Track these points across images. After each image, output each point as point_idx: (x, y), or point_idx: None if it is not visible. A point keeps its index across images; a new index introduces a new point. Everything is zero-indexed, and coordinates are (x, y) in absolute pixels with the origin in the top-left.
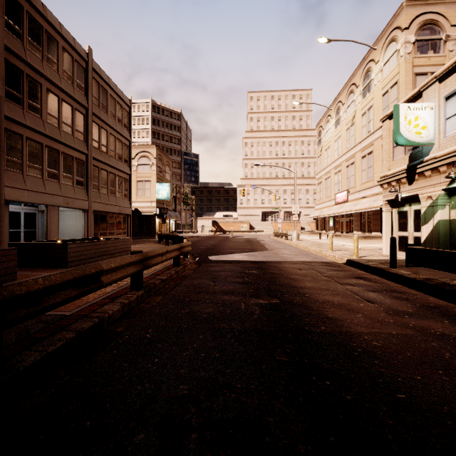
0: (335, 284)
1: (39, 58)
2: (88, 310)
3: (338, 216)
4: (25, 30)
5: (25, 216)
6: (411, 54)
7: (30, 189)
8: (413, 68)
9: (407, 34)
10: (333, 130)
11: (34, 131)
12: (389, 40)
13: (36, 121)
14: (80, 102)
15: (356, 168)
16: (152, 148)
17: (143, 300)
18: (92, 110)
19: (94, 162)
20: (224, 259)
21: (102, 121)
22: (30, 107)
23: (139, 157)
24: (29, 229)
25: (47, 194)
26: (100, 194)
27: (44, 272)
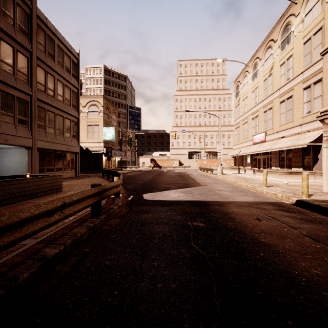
0: None
1: None
2: None
3: (255, 154)
4: None
5: None
6: None
7: None
8: None
9: None
10: (250, 82)
11: None
12: None
13: None
14: (23, 44)
15: (274, 112)
16: (100, 98)
17: None
18: (36, 54)
19: (39, 104)
20: (160, 199)
21: (48, 67)
22: None
23: (89, 105)
24: None
25: None
26: (47, 134)
27: None
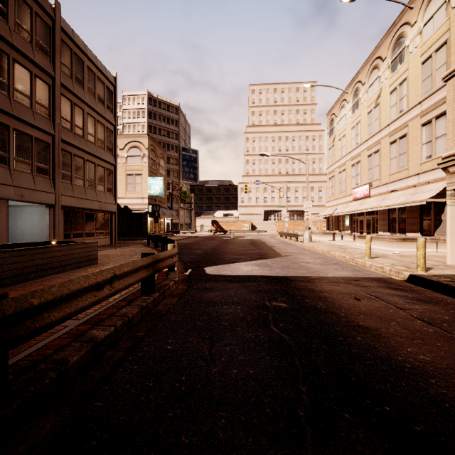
0: None
1: None
2: None
3: (356, 214)
4: None
5: None
6: None
7: None
8: None
9: None
10: (349, 115)
11: None
12: None
13: None
14: (43, 67)
15: (382, 157)
16: (144, 137)
17: None
18: (60, 80)
19: (64, 146)
20: (227, 273)
21: (76, 97)
22: None
23: (129, 147)
24: None
25: None
26: (74, 187)
27: None
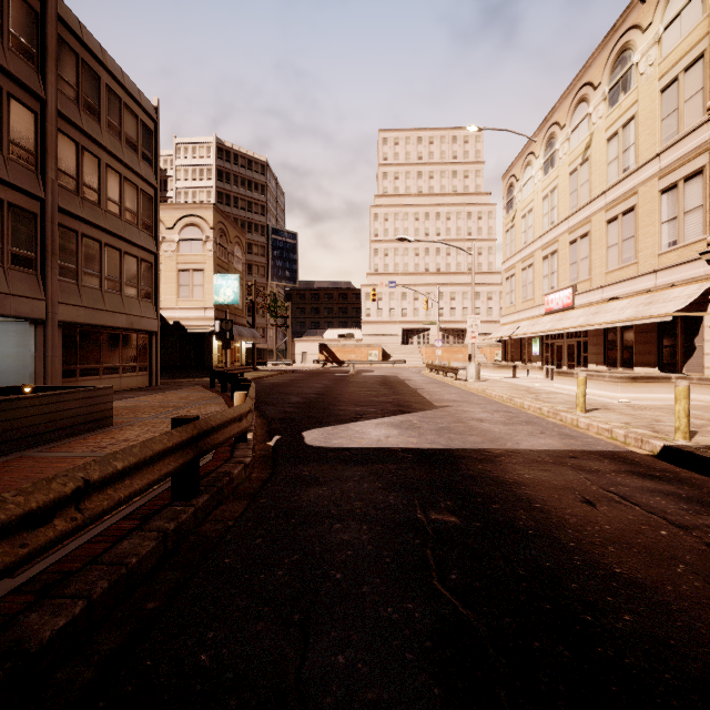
0: None
1: None
2: None
3: (551, 335)
4: None
5: None
6: None
7: None
8: None
9: None
10: (539, 178)
11: None
12: None
13: None
14: (23, 81)
15: (594, 244)
16: (207, 209)
17: None
18: (56, 105)
19: (64, 220)
20: (343, 444)
21: (86, 136)
22: None
23: (182, 225)
24: None
25: None
26: (81, 289)
27: None
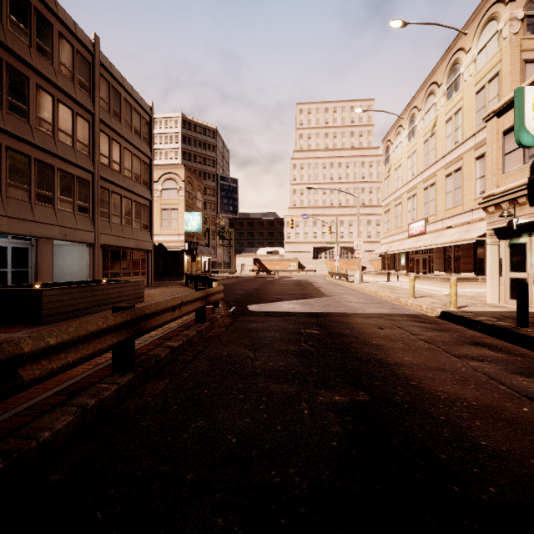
0: (449, 358)
1: (25, 43)
2: (5, 428)
3: (413, 252)
4: (4, 5)
5: (13, 251)
6: (519, 35)
7: (11, 216)
8: (521, 53)
9: (514, 8)
10: (405, 143)
11: (18, 139)
12: (486, 20)
13: (21, 126)
14: (84, 105)
15: (438, 190)
16: (180, 169)
17: (133, 389)
18: (99, 116)
19: (103, 183)
20: (269, 310)
21: (113, 131)
22: (13, 107)
23: (163, 179)
24: (19, 269)
25: (36, 222)
26: (111, 224)
27: (3, 332)
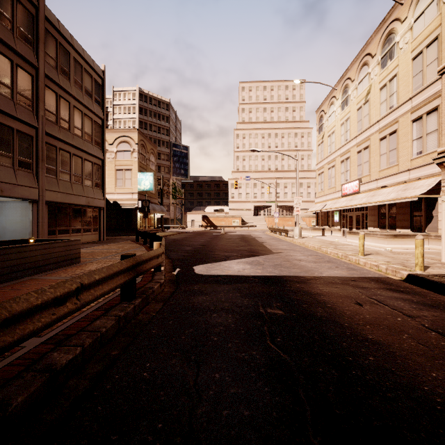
0: None
1: None
2: None
3: (346, 209)
4: None
5: None
6: None
7: None
8: None
9: None
10: (338, 112)
11: None
12: None
13: None
14: (25, 57)
15: (372, 153)
16: (134, 132)
17: None
18: (44, 71)
19: (49, 140)
20: (217, 273)
21: (61, 89)
22: None
23: (118, 142)
24: None
25: None
26: (59, 181)
27: None
